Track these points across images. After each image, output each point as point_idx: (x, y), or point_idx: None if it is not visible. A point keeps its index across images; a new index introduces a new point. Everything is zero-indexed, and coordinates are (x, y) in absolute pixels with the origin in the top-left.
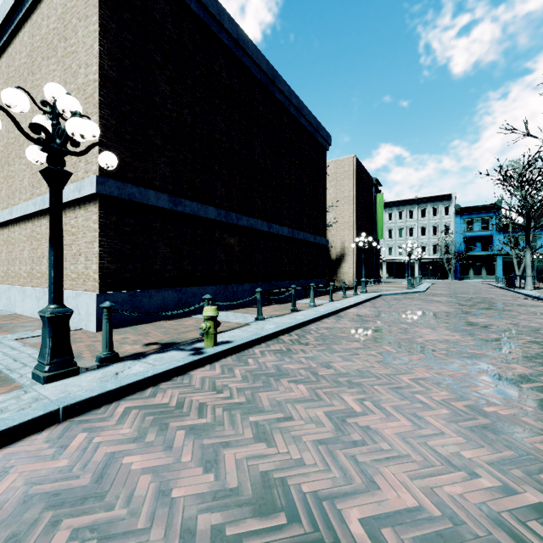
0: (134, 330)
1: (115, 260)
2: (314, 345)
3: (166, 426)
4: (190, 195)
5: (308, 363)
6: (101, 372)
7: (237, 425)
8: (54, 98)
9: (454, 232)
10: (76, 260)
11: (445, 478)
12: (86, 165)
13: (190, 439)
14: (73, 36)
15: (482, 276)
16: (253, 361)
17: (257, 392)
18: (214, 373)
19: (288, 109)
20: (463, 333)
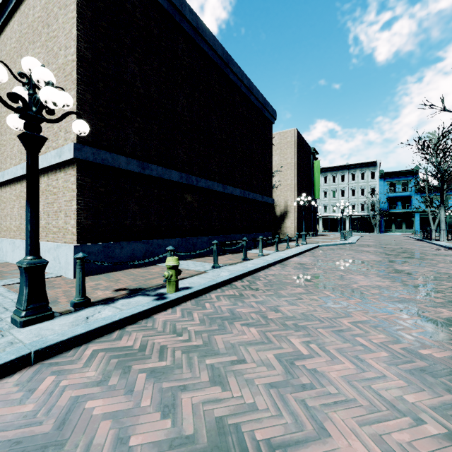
0: (107, 277)
1: (91, 216)
2: (263, 291)
3: (129, 369)
4: (156, 160)
5: (258, 307)
6: (73, 317)
7: (195, 368)
8: (31, 71)
9: (379, 193)
10: (57, 216)
11: (391, 424)
12: (66, 134)
13: (150, 383)
14: (54, 22)
15: (402, 229)
16: (209, 305)
17: (213, 335)
18: (175, 317)
19: (240, 88)
20: (392, 279)
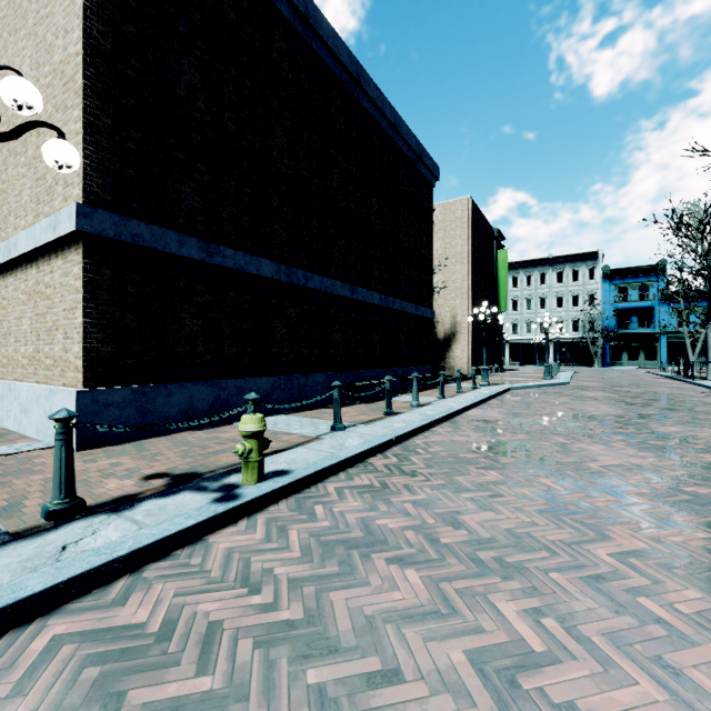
0: (138, 448)
1: (111, 337)
2: (425, 476)
3: (119, 702)
4: (233, 241)
5: (419, 515)
6: (35, 545)
7: (279, 699)
8: None
9: (601, 303)
10: (52, 338)
11: None
12: (65, 189)
13: None
14: None
15: (639, 361)
16: (323, 511)
17: (327, 589)
18: (251, 540)
19: (380, 124)
20: (657, 452)
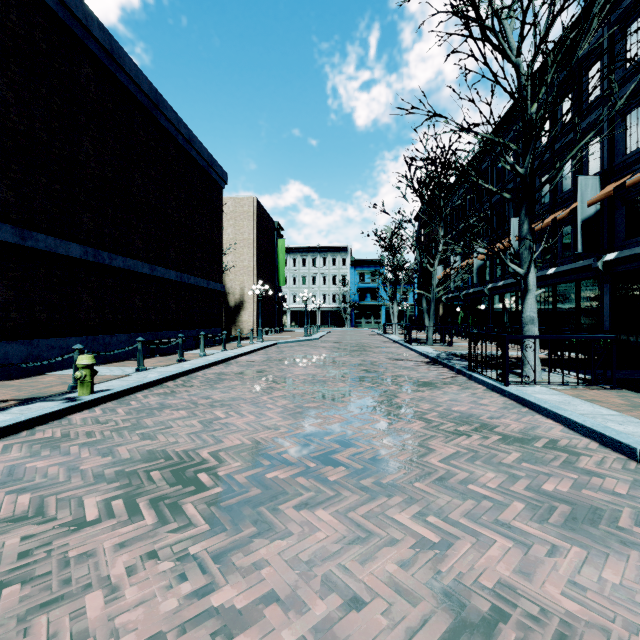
0: None
1: None
2: (198, 386)
3: (58, 447)
4: (44, 227)
5: (190, 398)
6: None
7: (126, 436)
8: None
9: (350, 283)
10: None
11: (262, 433)
12: None
13: (85, 448)
14: None
15: (371, 324)
16: (136, 403)
17: (142, 419)
18: (95, 414)
19: (176, 138)
20: (325, 368)
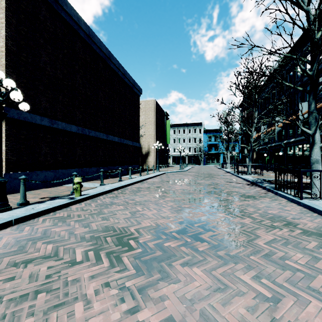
0: (29, 193)
1: (15, 154)
2: (128, 194)
3: (65, 221)
4: (61, 118)
5: (125, 200)
6: (24, 208)
7: (95, 218)
8: None
9: (203, 141)
10: None
11: (161, 220)
12: None
13: (77, 223)
14: None
15: (215, 163)
16: (100, 201)
17: (102, 209)
18: (81, 206)
19: (118, 73)
20: (191, 186)
